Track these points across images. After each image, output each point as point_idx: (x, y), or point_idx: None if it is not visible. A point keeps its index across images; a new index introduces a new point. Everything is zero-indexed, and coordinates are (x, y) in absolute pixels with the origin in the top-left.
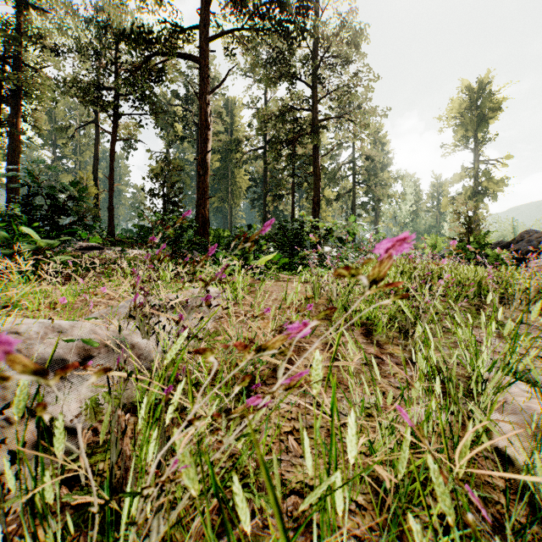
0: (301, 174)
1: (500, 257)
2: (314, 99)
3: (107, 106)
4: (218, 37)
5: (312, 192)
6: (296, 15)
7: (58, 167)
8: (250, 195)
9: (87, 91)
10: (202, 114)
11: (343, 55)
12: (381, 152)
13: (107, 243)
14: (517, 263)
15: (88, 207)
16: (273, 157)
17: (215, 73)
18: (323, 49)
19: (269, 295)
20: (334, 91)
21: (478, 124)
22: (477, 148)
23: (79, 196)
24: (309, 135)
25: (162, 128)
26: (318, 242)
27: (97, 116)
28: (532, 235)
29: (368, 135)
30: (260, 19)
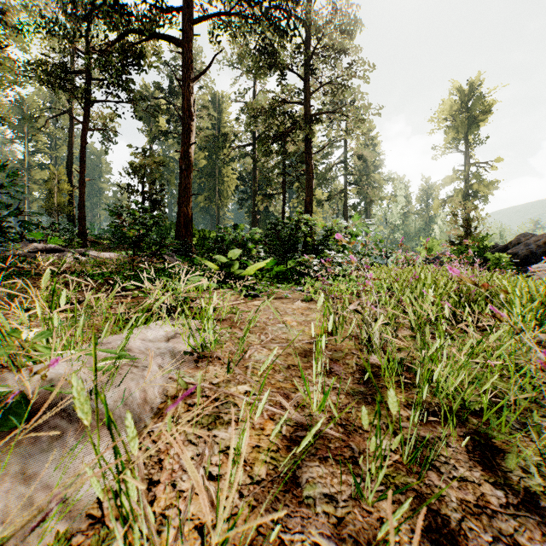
0: (293, 172)
1: (501, 261)
2: (307, 92)
3: (76, 91)
4: (202, 18)
5: (303, 193)
6: (288, 0)
7: (30, 162)
8: (238, 195)
9: (53, 72)
10: (185, 102)
11: (337, 45)
12: (374, 152)
13: (76, 244)
14: (518, 268)
15: (60, 204)
16: (262, 153)
17: (201, 64)
18: (317, 38)
19: (261, 331)
20: (328, 85)
21: (469, 126)
22: (467, 151)
23: (9, 184)
24: (302, 128)
25: (141, 119)
26: (318, 245)
27: (72, 106)
28: (529, 238)
29: (360, 135)
30: (249, 0)
